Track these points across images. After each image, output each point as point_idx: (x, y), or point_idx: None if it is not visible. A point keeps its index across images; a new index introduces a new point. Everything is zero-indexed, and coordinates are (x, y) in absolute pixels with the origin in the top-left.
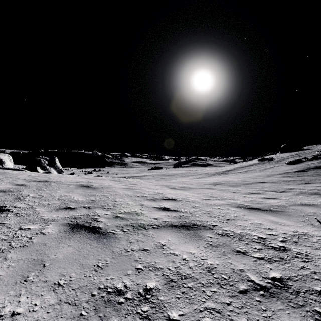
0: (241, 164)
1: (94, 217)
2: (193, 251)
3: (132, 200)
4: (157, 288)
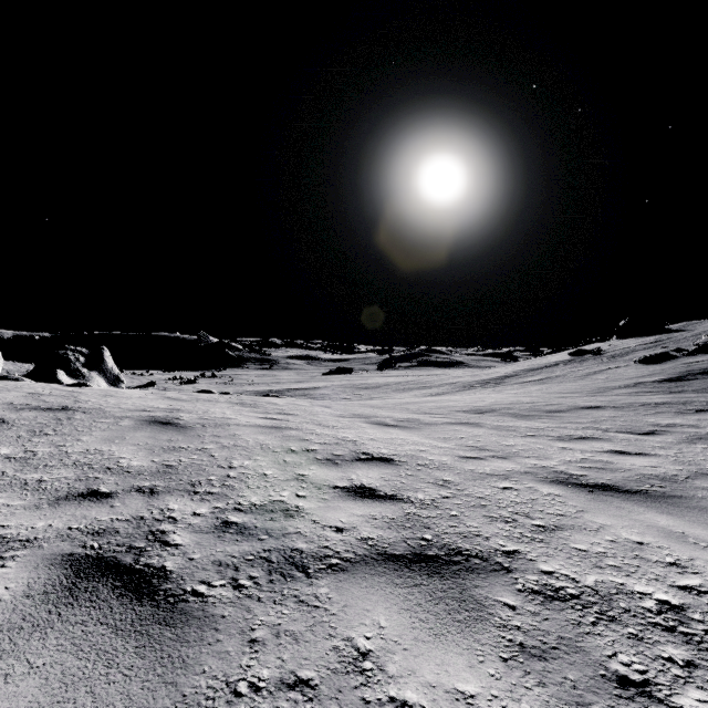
0: (531, 362)
1: (158, 527)
2: (469, 686)
3: (275, 464)
4: None
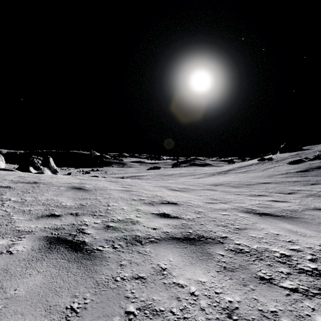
0: (240, 164)
1: (80, 227)
2: (203, 279)
3: (127, 204)
4: None
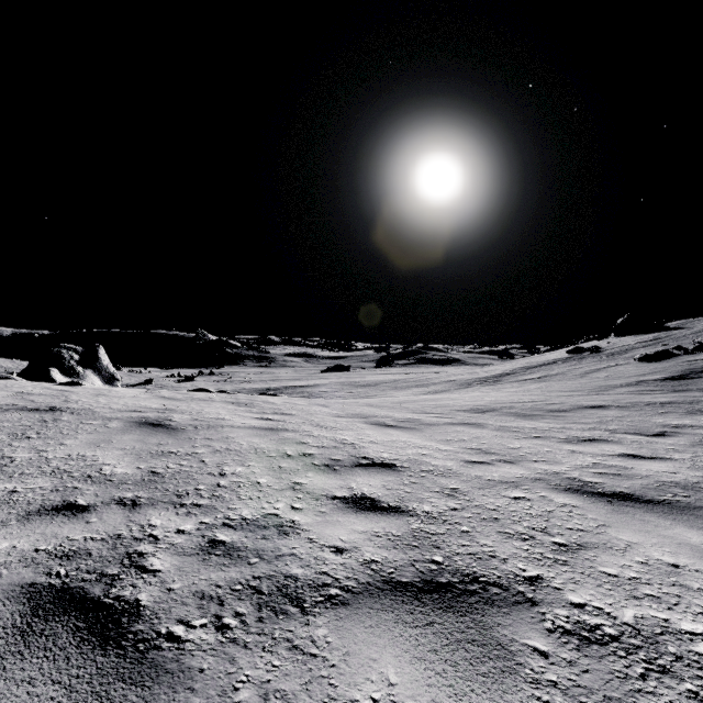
0: (528, 360)
1: (136, 548)
2: None
3: (270, 470)
4: None
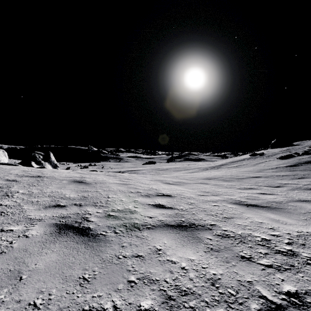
0: (233, 159)
1: (85, 216)
2: (192, 257)
3: (125, 196)
4: (153, 308)
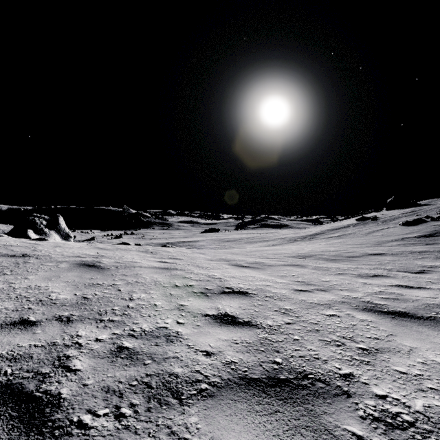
0: (331, 225)
1: (65, 352)
2: None
3: (163, 296)
4: None
